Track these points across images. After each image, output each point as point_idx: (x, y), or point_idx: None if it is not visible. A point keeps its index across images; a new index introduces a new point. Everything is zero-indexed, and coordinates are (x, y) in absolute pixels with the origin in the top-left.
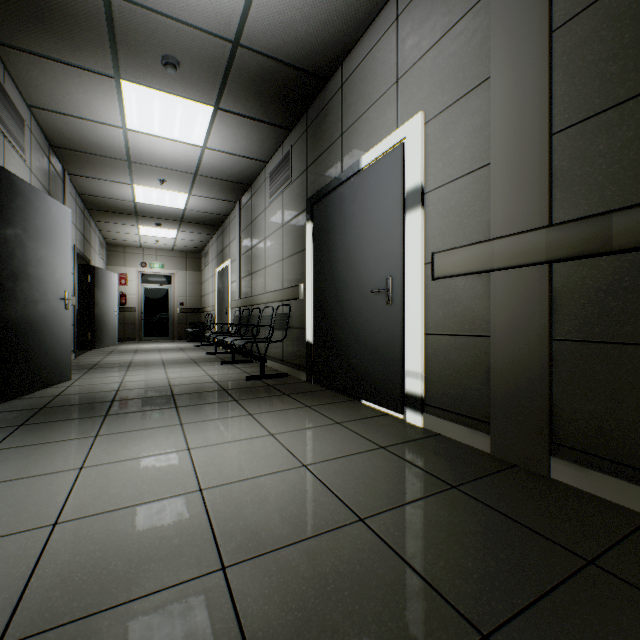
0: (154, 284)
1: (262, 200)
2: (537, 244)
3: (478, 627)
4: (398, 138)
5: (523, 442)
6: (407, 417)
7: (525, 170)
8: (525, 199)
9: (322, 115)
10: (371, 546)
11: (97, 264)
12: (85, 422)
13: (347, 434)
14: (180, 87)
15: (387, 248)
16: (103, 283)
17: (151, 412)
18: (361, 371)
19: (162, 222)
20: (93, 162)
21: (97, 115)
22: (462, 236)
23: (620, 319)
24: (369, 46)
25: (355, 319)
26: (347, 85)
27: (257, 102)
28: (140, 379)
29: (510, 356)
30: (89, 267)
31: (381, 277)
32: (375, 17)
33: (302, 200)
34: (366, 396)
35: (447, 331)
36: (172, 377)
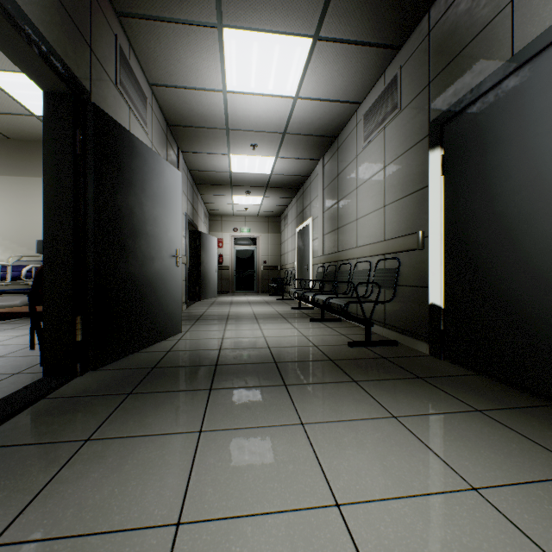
0: (243, 246)
1: (352, 147)
2: None
3: None
4: None
5: None
6: None
7: None
8: None
9: None
10: None
11: (202, 230)
12: (189, 399)
13: None
14: (279, 18)
15: None
16: (206, 245)
17: (258, 390)
18: None
19: (251, 190)
20: (199, 136)
21: (202, 81)
22: None
23: None
24: None
25: None
26: None
27: (365, 14)
28: (238, 335)
29: None
30: (196, 232)
31: None
32: None
33: (419, 126)
34: None
35: None
36: (267, 335)
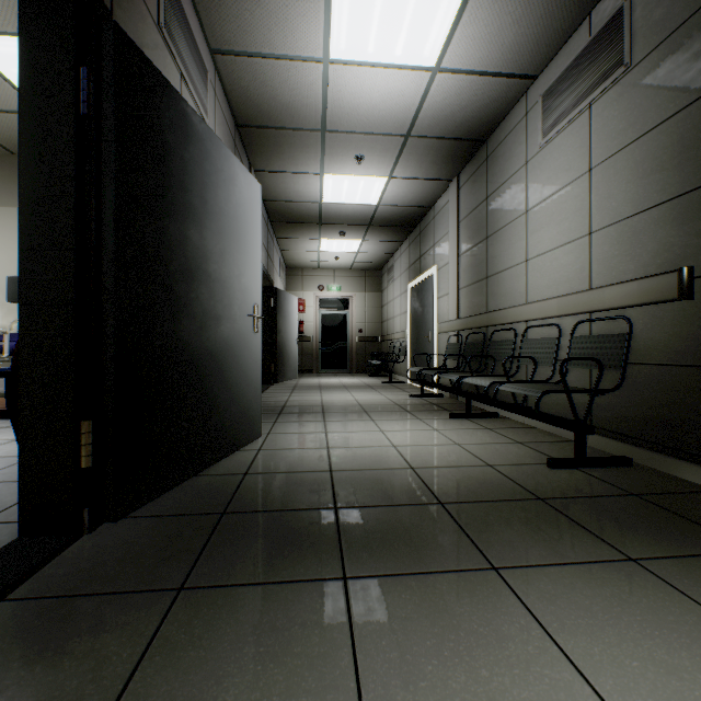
0: (331, 309)
1: (517, 151)
2: None
3: None
4: None
5: None
6: None
7: None
8: None
9: None
10: None
11: (278, 287)
12: (306, 611)
13: None
14: None
15: None
16: (285, 308)
17: (446, 586)
18: None
19: (346, 230)
20: (281, 144)
21: (292, 42)
22: None
23: None
24: None
25: None
26: None
27: None
28: (351, 443)
29: None
30: (272, 289)
31: None
32: None
33: (681, 83)
34: None
35: None
36: (398, 443)
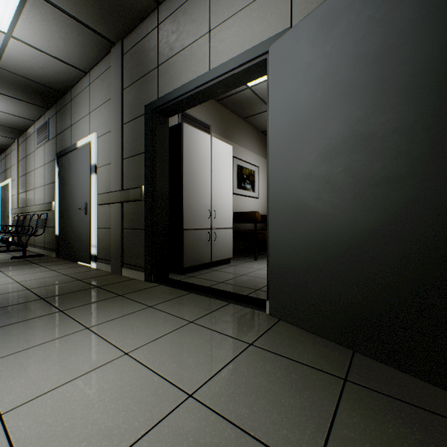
0: None
1: (33, 144)
2: (119, 196)
3: (43, 298)
4: (89, 140)
5: (117, 265)
6: (91, 265)
7: (117, 169)
8: (117, 179)
9: (63, 110)
10: (26, 293)
11: None
12: None
13: (53, 273)
14: None
15: (86, 189)
16: None
17: None
18: (77, 247)
19: None
20: None
21: None
22: (106, 189)
23: (133, 221)
24: (81, 89)
25: (75, 222)
26: (73, 102)
27: (19, 92)
28: None
29: (115, 235)
30: None
31: (84, 202)
32: (83, 77)
33: (54, 153)
34: (79, 259)
35: (103, 226)
36: None
